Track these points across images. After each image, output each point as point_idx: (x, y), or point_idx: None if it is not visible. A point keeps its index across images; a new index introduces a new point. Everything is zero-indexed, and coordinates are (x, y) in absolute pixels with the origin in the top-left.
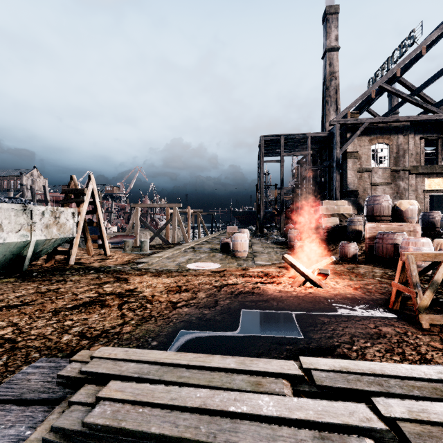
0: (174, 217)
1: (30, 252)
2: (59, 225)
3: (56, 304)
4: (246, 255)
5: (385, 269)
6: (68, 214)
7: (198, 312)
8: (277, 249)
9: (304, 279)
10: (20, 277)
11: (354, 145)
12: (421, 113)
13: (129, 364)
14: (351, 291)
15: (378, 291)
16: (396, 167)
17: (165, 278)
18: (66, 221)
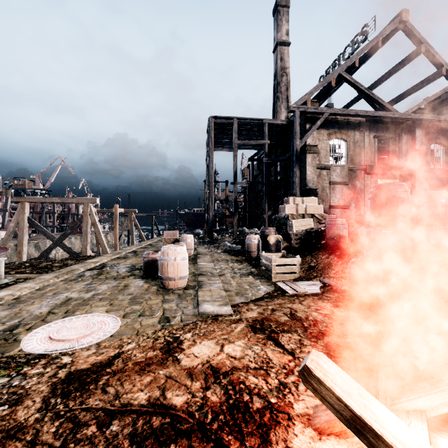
0: (86, 217)
1: None
2: None
3: None
4: (184, 283)
5: None
6: None
7: None
8: (234, 264)
9: None
10: None
11: (314, 137)
12: None
13: None
14: None
15: None
16: (353, 166)
17: None
18: None
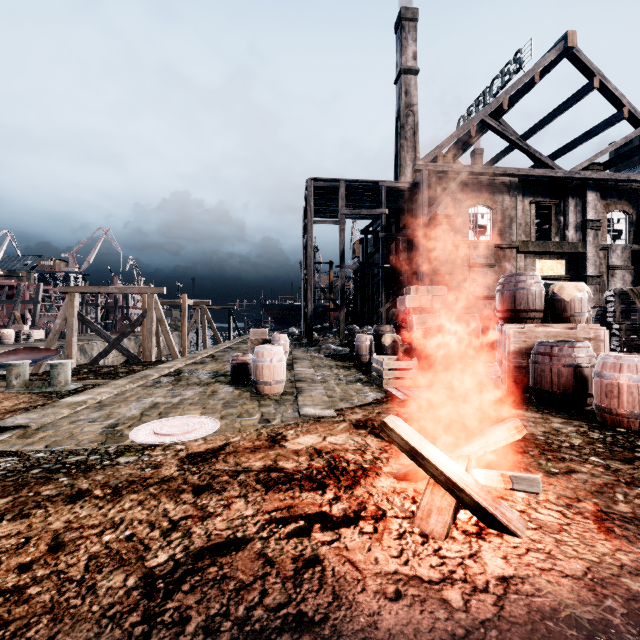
0: (150, 311)
1: None
2: None
3: None
4: (281, 389)
5: (570, 421)
6: None
7: None
8: (339, 370)
9: (453, 500)
10: None
11: (447, 204)
12: None
13: None
14: (609, 547)
15: None
16: (501, 242)
17: None
18: None
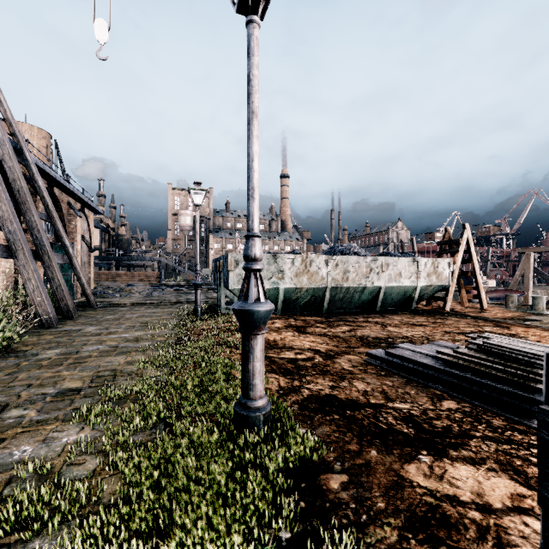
0: None
1: (417, 295)
2: (437, 274)
3: (445, 329)
4: None
5: None
6: (444, 264)
7: None
8: None
9: None
10: (412, 312)
11: None
12: None
13: (505, 339)
14: None
15: None
16: None
17: None
18: (443, 271)
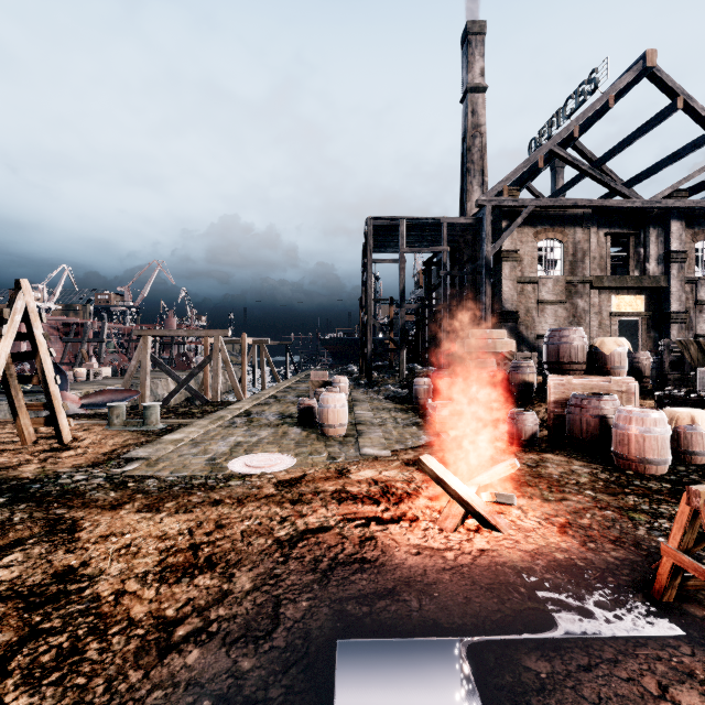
0: (216, 353)
1: None
2: None
3: None
4: (343, 431)
5: (589, 464)
6: None
7: (223, 668)
8: (397, 413)
9: (463, 510)
10: None
11: (513, 239)
12: (603, 196)
13: None
14: (558, 539)
15: (606, 535)
16: (572, 277)
17: (170, 516)
18: None
